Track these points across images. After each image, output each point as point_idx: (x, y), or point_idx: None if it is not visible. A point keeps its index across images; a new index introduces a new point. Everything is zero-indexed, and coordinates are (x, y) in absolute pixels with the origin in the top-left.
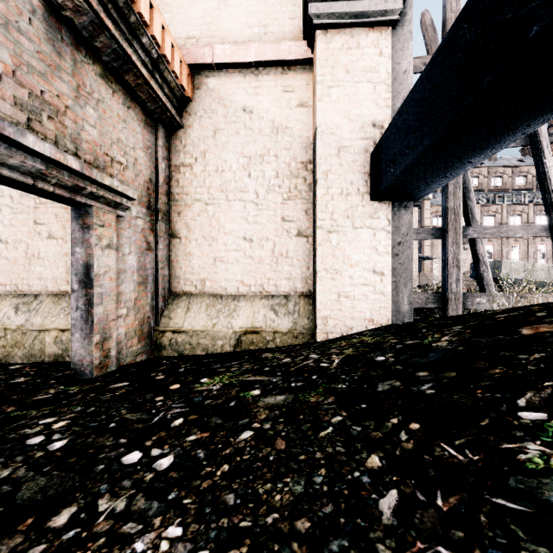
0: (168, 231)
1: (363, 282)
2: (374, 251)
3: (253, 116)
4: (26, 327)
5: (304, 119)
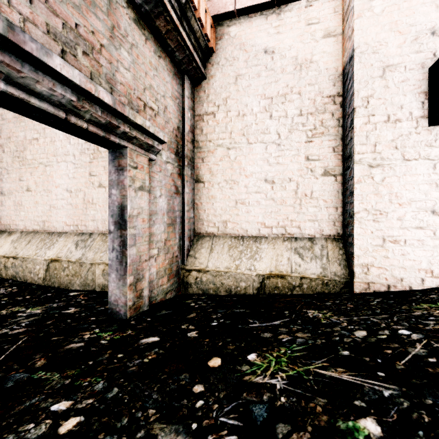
0: (193, 176)
1: (417, 225)
2: (433, 187)
3: (275, 56)
4: (82, 260)
5: (331, 50)
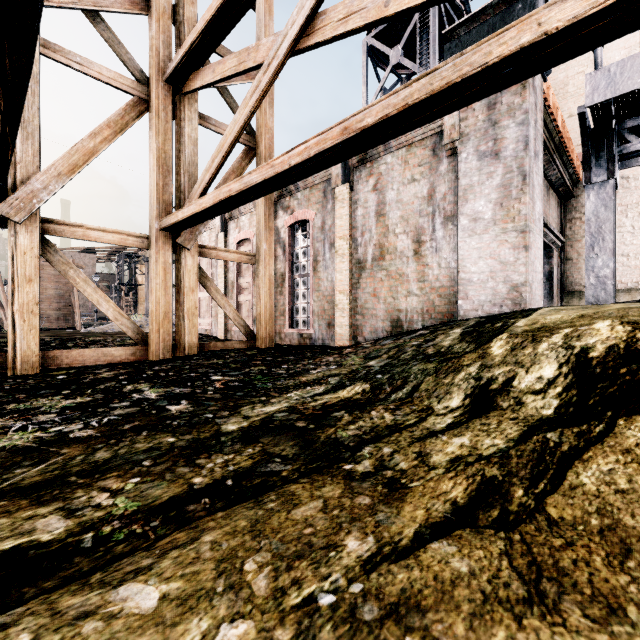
0: (564, 256)
1: None
2: None
3: (629, 180)
4: None
5: None
